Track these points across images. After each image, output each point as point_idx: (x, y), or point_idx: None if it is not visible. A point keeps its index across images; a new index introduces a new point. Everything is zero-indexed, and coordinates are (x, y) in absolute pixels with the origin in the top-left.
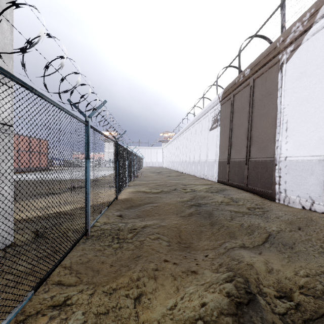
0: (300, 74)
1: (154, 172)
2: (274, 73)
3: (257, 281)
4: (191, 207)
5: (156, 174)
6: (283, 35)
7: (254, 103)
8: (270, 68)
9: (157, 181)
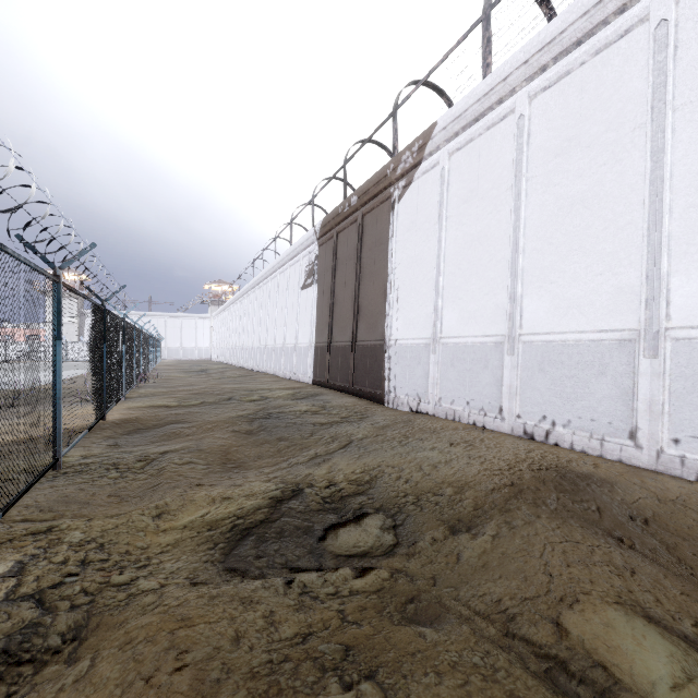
0: (411, 223)
1: (189, 371)
2: (386, 213)
3: (312, 480)
4: (252, 421)
5: (194, 376)
6: (393, 162)
7: (363, 252)
8: (381, 203)
9: (195, 387)
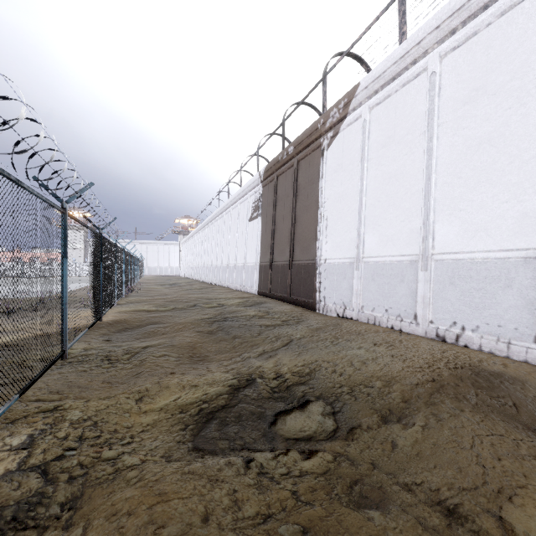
0: (338, 166)
1: (164, 284)
2: (317, 158)
3: (262, 372)
4: (213, 323)
5: (167, 288)
6: (323, 117)
7: (298, 190)
8: (313, 151)
9: (168, 296)
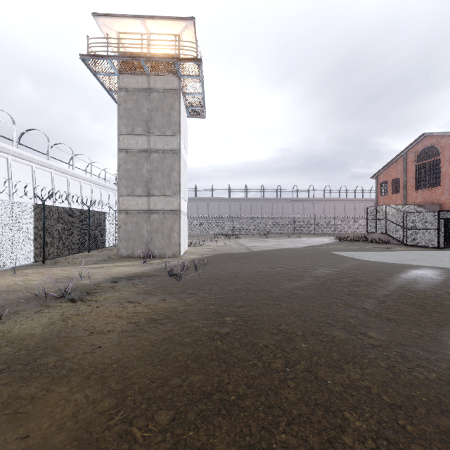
0: None
1: None
2: None
3: None
4: None
5: None
6: None
7: None
8: None
9: None
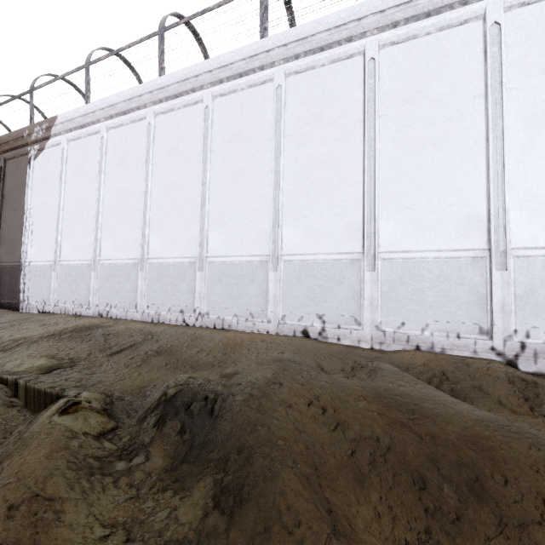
0: (44, 178)
1: None
2: (25, 164)
3: None
4: None
5: None
6: (28, 129)
7: (5, 190)
8: (22, 155)
9: None
